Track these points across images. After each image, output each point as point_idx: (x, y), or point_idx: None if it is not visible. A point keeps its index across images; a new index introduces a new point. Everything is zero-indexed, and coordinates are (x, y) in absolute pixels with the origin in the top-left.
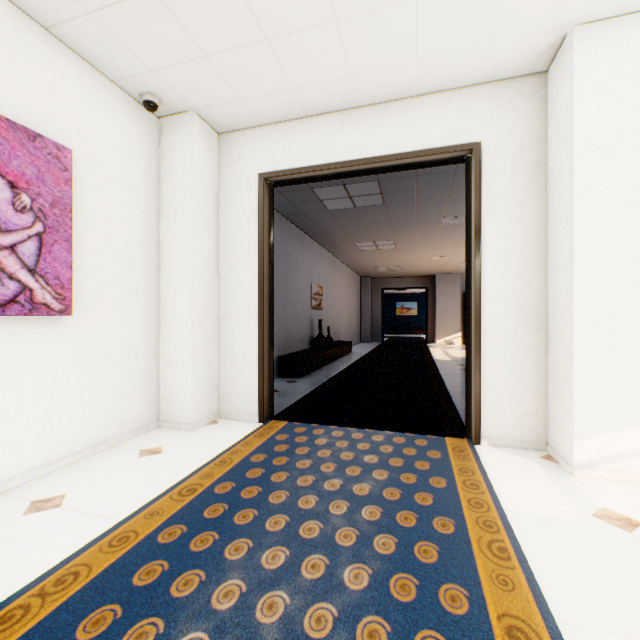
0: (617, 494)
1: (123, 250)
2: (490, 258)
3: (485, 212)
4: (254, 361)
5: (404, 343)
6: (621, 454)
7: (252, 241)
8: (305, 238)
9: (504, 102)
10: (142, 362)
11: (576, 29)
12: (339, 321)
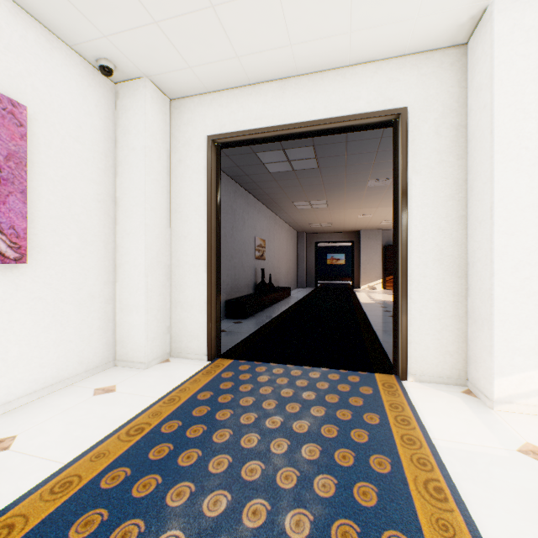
0: (536, 428)
1: (80, 203)
2: (416, 212)
3: (411, 170)
4: (203, 305)
5: (334, 288)
6: (537, 390)
7: (201, 197)
8: (250, 197)
9: (428, 71)
10: (99, 307)
11: (496, 1)
12: (279, 270)
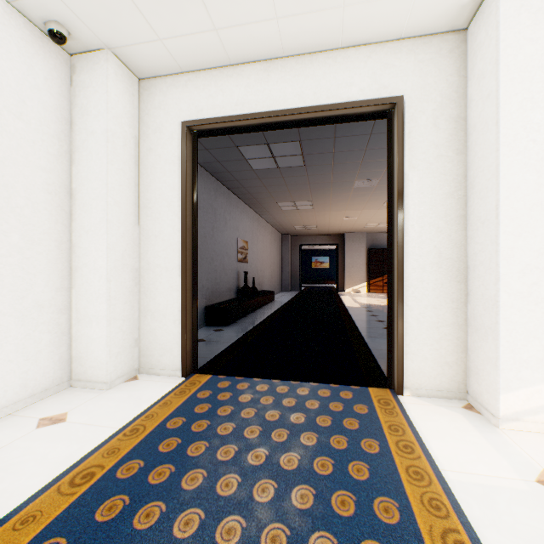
0: None
1: (23, 194)
2: (412, 211)
3: (408, 165)
4: (176, 314)
5: (319, 292)
6: None
7: (174, 191)
8: (232, 197)
9: (426, 58)
10: (49, 318)
11: None
12: (263, 273)
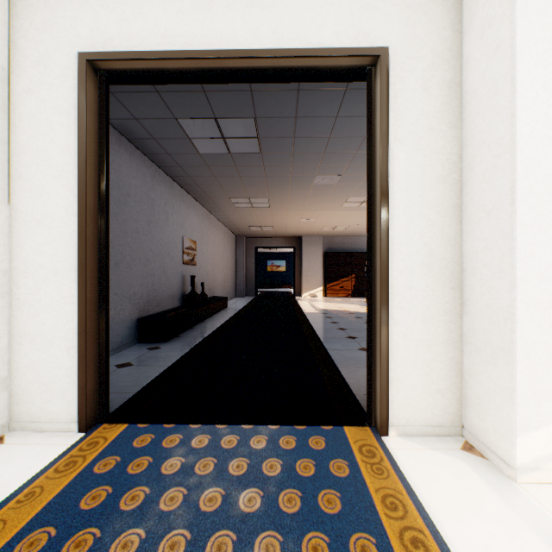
0: None
1: None
2: (399, 197)
3: (393, 138)
4: (72, 338)
5: (275, 297)
6: None
7: (68, 155)
8: (175, 187)
9: (415, 2)
10: None
11: None
12: (214, 277)
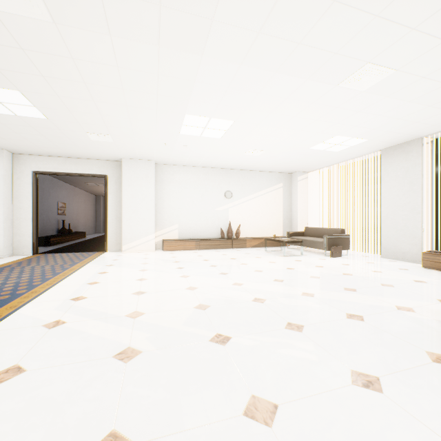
0: (126, 254)
1: None
2: (110, 205)
3: (109, 193)
4: (30, 234)
5: None
6: (131, 247)
7: (29, 193)
8: (54, 180)
9: (114, 166)
10: None
11: (123, 159)
12: (78, 221)
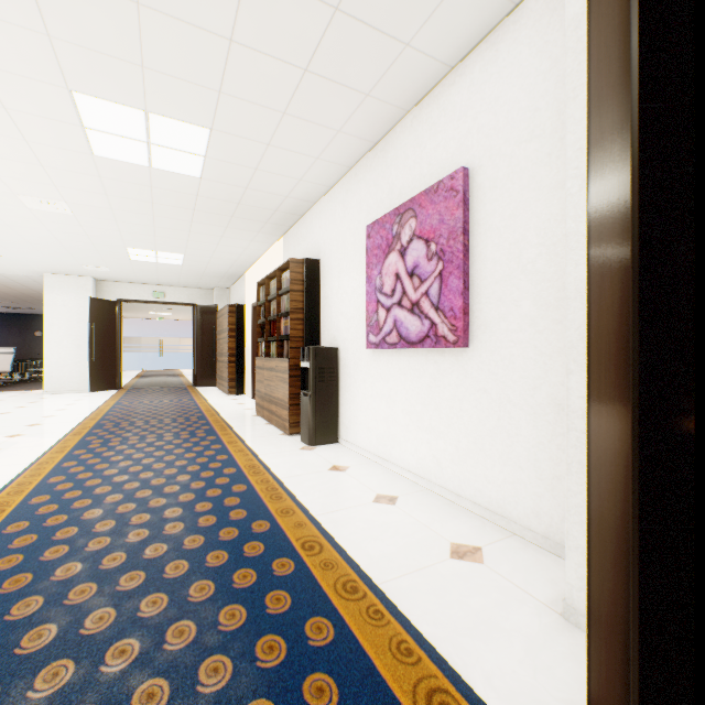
0: None
1: (536, 241)
2: None
3: None
4: None
5: None
6: None
7: None
8: None
9: None
10: None
11: None
12: None
